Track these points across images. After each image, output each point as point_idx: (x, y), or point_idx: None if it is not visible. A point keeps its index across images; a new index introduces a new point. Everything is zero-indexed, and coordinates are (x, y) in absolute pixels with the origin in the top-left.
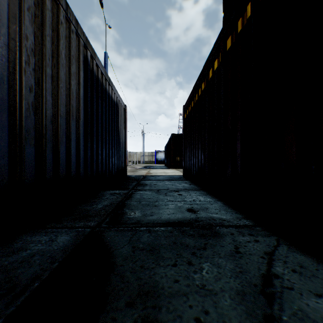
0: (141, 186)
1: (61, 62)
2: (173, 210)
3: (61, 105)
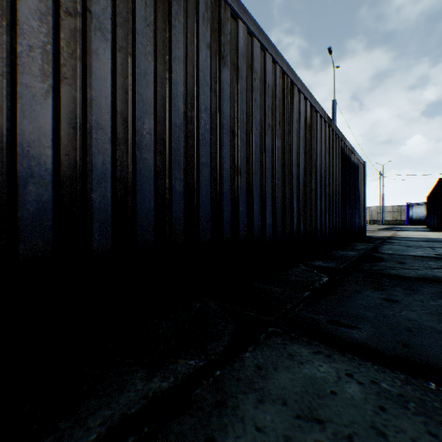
0: (387, 243)
1: (333, 162)
2: (420, 253)
3: (333, 187)
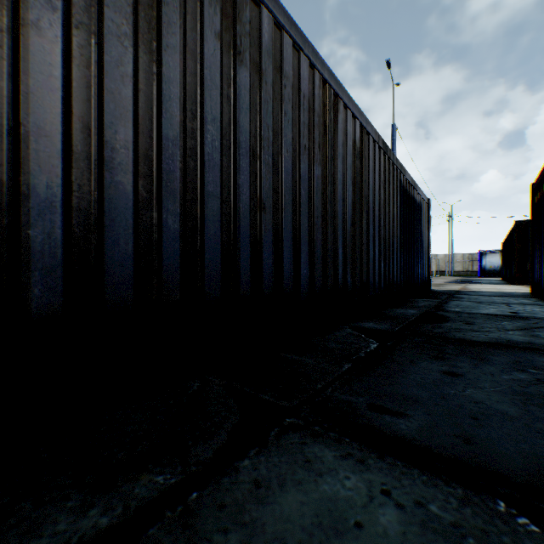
0: (455, 298)
1: (390, 199)
2: (493, 311)
3: (390, 230)
